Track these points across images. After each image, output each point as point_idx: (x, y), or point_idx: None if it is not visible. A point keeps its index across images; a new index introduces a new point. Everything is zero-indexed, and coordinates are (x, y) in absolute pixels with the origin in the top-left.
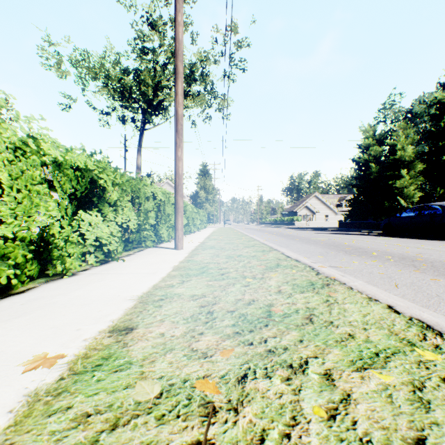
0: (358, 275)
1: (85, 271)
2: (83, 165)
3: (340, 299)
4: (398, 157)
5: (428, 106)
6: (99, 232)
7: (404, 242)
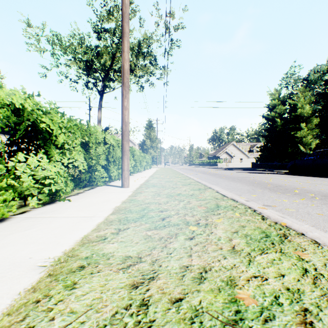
0: (298, 217)
1: (21, 214)
2: (20, 105)
3: (320, 266)
4: (299, 113)
5: (323, 73)
6: (40, 174)
7: (311, 180)
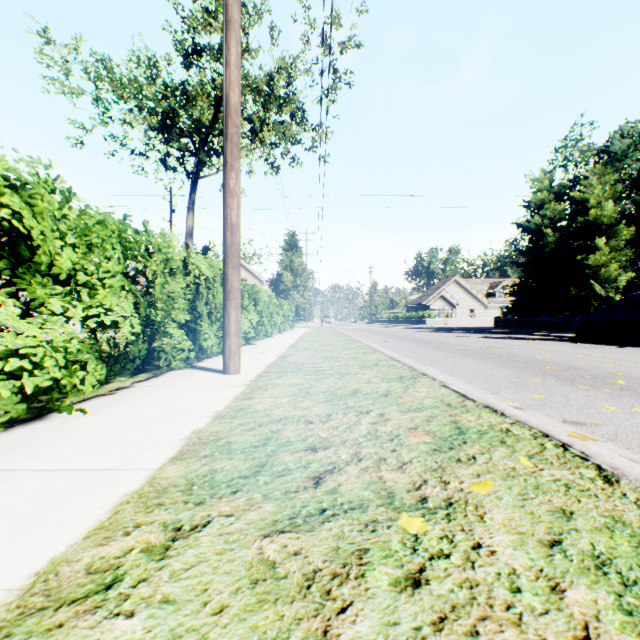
0: None
1: None
2: None
3: None
4: (592, 218)
5: None
6: None
7: (633, 354)
